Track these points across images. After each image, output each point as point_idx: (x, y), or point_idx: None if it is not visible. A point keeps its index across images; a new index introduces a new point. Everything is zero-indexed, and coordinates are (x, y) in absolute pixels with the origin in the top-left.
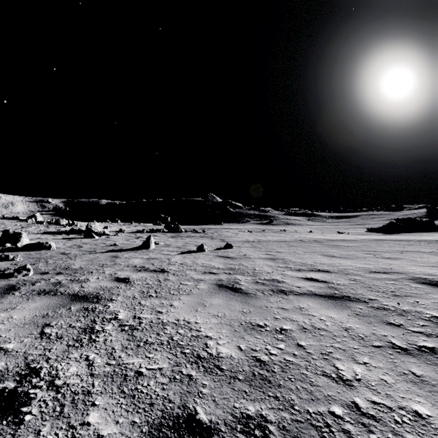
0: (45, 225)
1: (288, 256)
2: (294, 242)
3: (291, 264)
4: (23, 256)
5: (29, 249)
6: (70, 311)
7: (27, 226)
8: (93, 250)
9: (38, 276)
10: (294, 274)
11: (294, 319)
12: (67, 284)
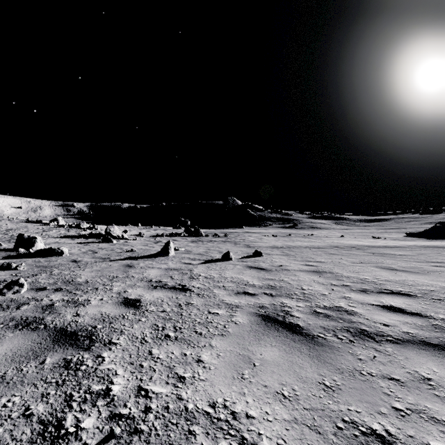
0: (66, 229)
1: (335, 269)
2: (331, 249)
3: (347, 281)
4: (30, 264)
5: (40, 255)
6: (42, 367)
7: (48, 230)
8: (107, 257)
9: (32, 293)
10: (361, 297)
11: (436, 415)
12: (60, 308)
